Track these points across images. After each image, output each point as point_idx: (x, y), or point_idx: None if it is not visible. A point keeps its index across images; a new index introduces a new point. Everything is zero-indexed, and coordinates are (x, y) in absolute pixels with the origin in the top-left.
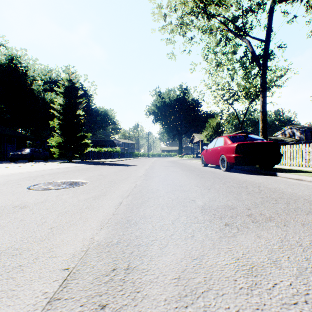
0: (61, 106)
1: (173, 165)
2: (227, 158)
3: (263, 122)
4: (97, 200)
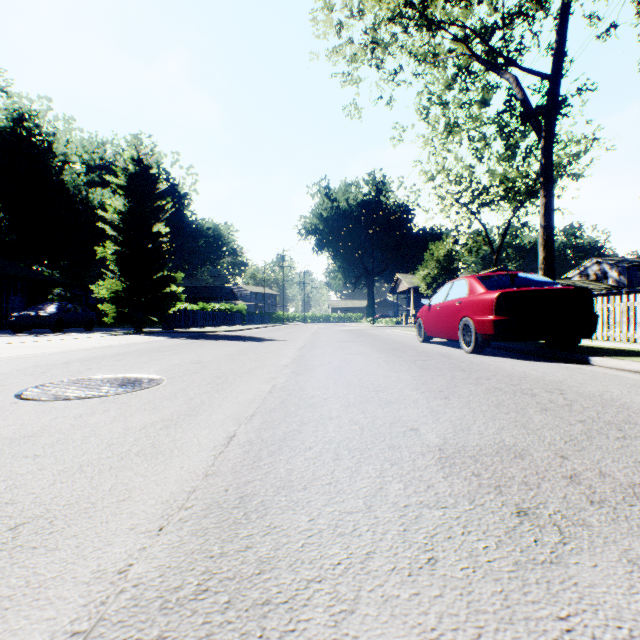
0: (120, 215)
1: (356, 341)
2: (476, 325)
3: (547, 248)
4: (174, 428)
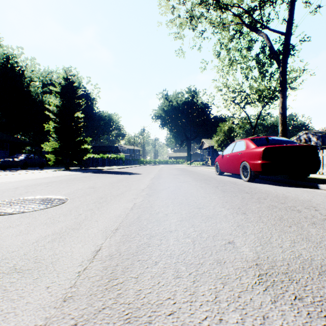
0: (57, 107)
1: (182, 174)
2: (251, 166)
3: (283, 125)
4: (58, 242)
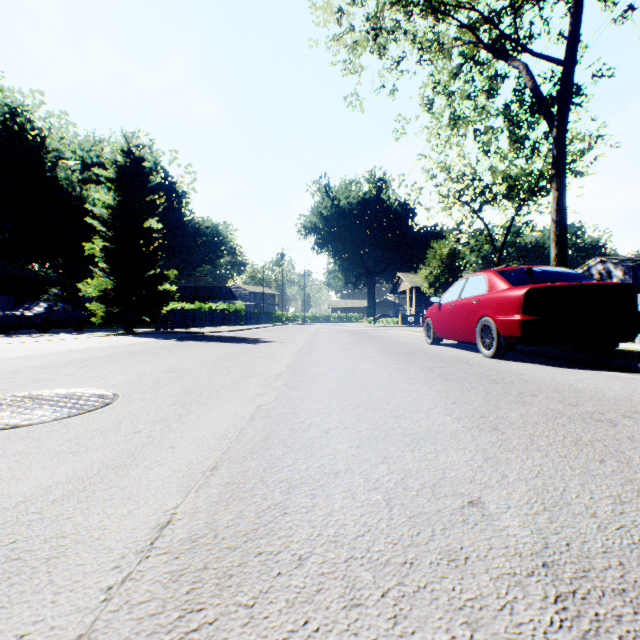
0: (109, 209)
1: (359, 342)
2: (499, 326)
3: (560, 244)
4: (74, 501)
